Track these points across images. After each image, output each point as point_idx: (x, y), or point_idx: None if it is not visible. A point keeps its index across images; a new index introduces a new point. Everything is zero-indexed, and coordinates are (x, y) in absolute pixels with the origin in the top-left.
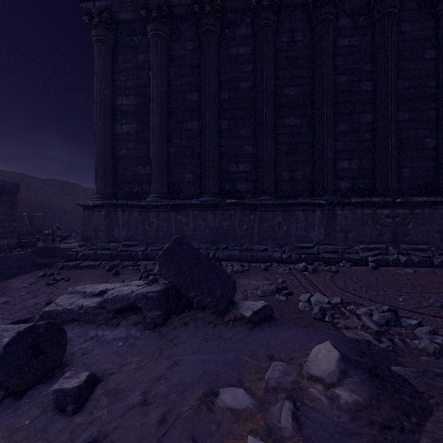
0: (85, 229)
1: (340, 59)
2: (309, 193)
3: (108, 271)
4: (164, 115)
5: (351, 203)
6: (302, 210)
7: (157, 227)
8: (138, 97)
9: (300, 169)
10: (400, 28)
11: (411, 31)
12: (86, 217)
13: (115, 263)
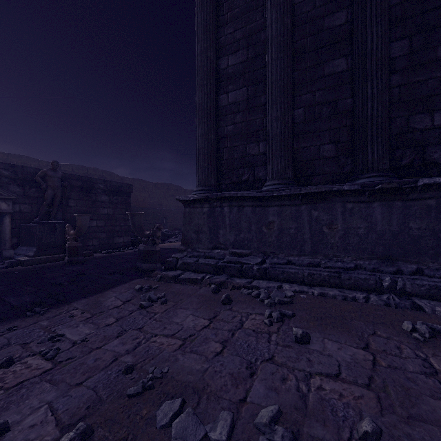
0: (185, 230)
1: None
2: None
3: (214, 292)
4: (288, 60)
5: None
6: None
7: (279, 229)
8: (248, 49)
9: None
10: None
11: None
12: (187, 215)
13: (222, 279)
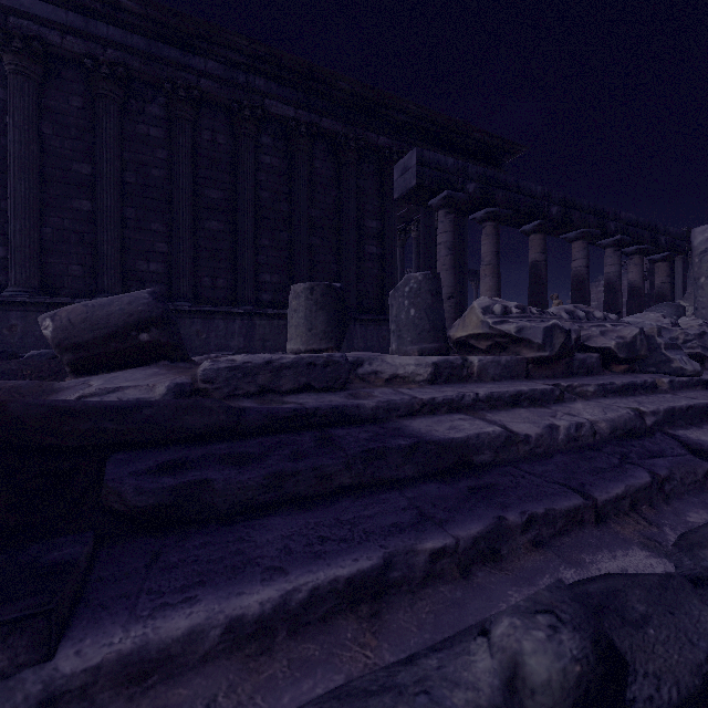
0: None
1: (262, 175)
2: (233, 302)
3: None
4: (34, 183)
5: (269, 314)
6: (222, 319)
7: (24, 332)
8: None
9: (223, 277)
10: (313, 163)
11: (322, 169)
12: None
13: None
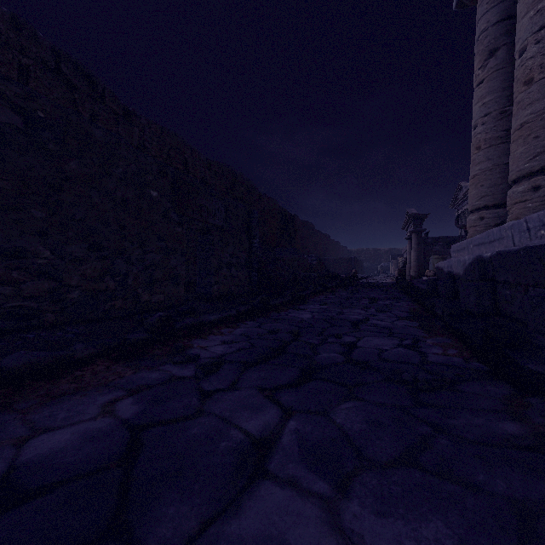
0: None
1: None
2: None
3: None
4: None
5: None
6: None
7: None
8: None
9: None
10: None
11: None
12: None
13: None
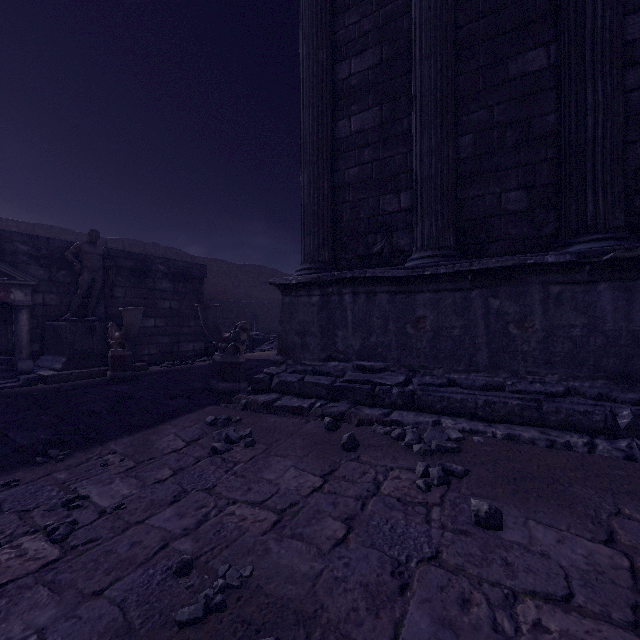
0: (284, 331)
1: None
2: None
3: (328, 430)
4: (447, 57)
5: None
6: None
7: (434, 329)
8: (381, 46)
9: None
10: None
11: None
12: (286, 308)
13: (342, 408)
